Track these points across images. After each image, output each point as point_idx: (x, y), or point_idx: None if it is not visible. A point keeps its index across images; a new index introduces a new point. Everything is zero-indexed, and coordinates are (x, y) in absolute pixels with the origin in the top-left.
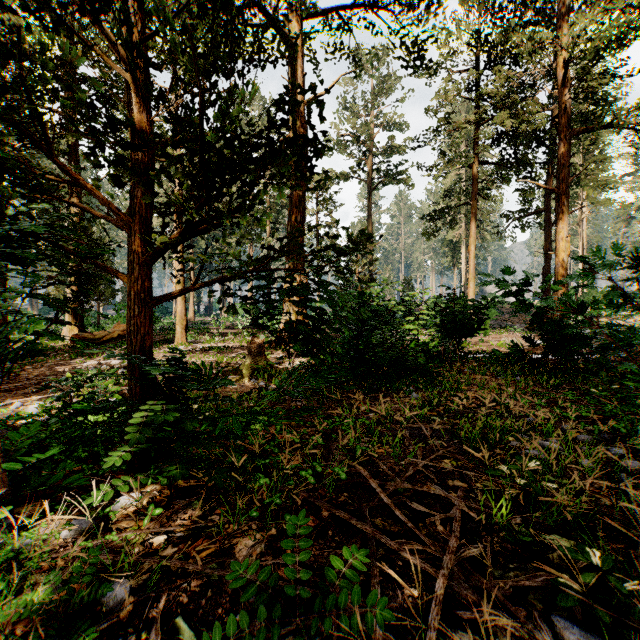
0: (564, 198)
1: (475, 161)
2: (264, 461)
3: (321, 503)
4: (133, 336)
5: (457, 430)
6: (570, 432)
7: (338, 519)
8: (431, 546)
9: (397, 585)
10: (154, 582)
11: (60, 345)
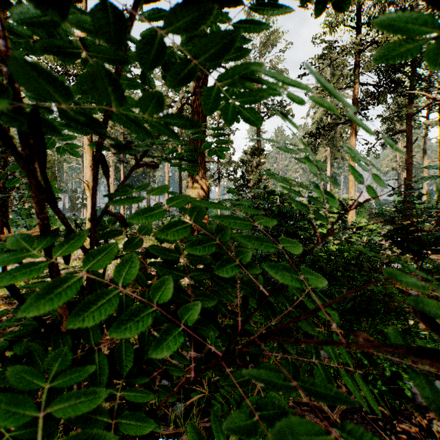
0: None
1: (357, 82)
2: None
3: None
4: None
5: None
6: None
7: None
8: None
9: None
10: None
11: None
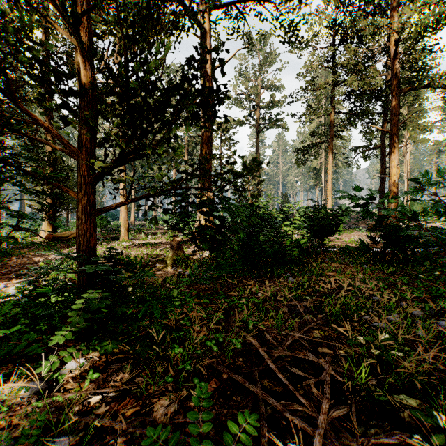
0: (395, 137)
1: (332, 111)
2: (179, 334)
3: (222, 368)
4: (81, 238)
5: (323, 307)
6: (407, 309)
7: (235, 381)
8: (308, 406)
9: (282, 440)
10: (88, 437)
11: (38, 241)
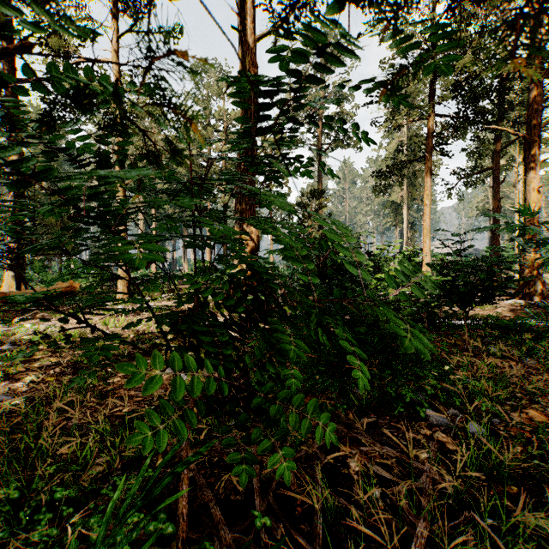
0: (535, 145)
1: (432, 113)
2: None
3: None
4: None
5: None
6: None
7: None
8: None
9: None
10: None
11: None
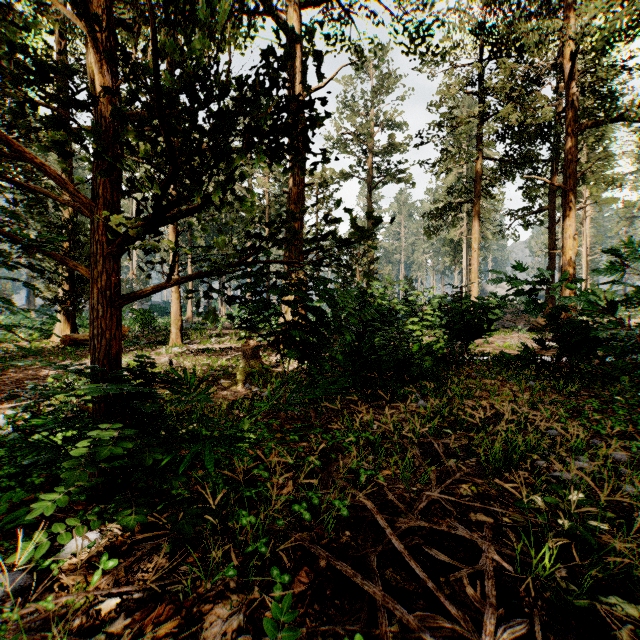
0: (572, 194)
1: (479, 157)
2: (249, 492)
3: (317, 550)
4: (96, 341)
5: (473, 446)
6: (604, 450)
7: (339, 570)
8: (461, 620)
9: None
10: None
11: (50, 346)
